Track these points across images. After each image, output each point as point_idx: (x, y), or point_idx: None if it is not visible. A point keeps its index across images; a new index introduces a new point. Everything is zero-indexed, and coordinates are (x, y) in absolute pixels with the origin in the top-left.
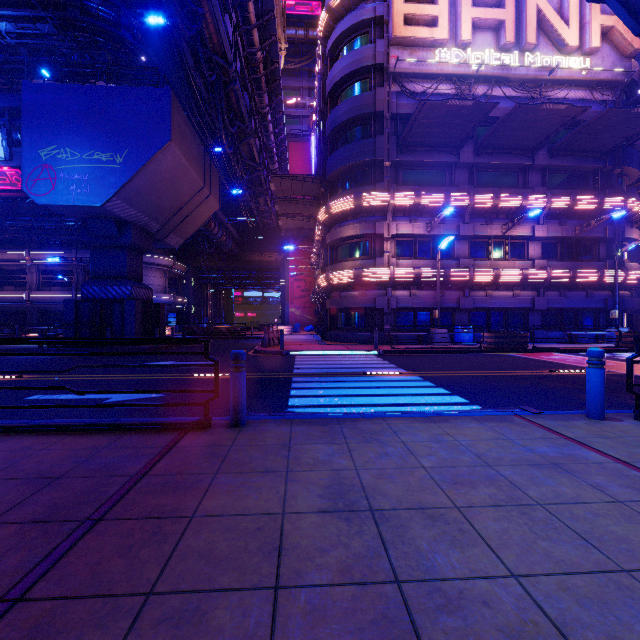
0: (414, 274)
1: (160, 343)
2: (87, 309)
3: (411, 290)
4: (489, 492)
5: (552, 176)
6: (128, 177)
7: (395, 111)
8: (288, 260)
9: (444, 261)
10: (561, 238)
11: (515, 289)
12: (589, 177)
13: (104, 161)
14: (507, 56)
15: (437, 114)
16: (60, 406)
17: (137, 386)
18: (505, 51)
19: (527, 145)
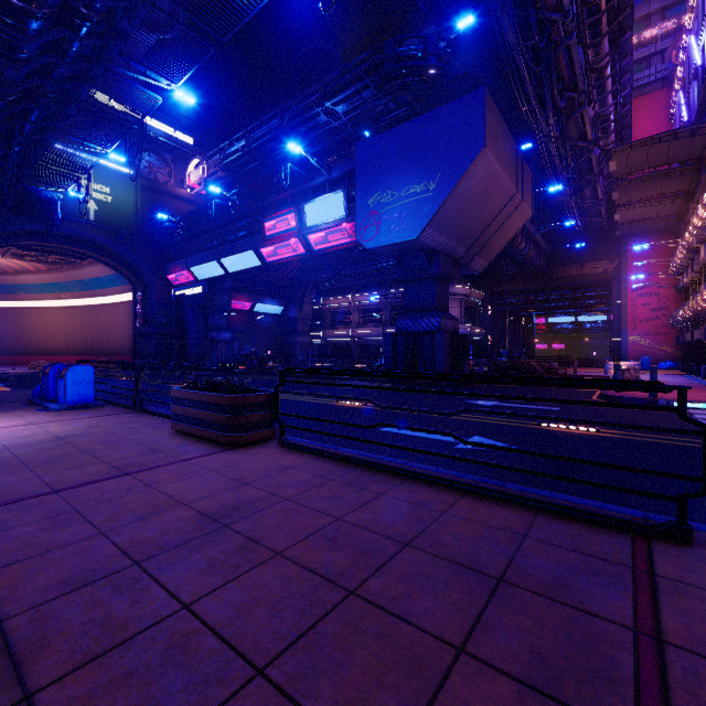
0: None
1: (588, 387)
2: (401, 342)
3: None
4: None
5: None
6: (440, 202)
7: None
8: (626, 268)
9: None
10: None
11: None
12: None
13: (418, 193)
14: None
15: None
16: (445, 456)
17: (478, 431)
18: None
19: None
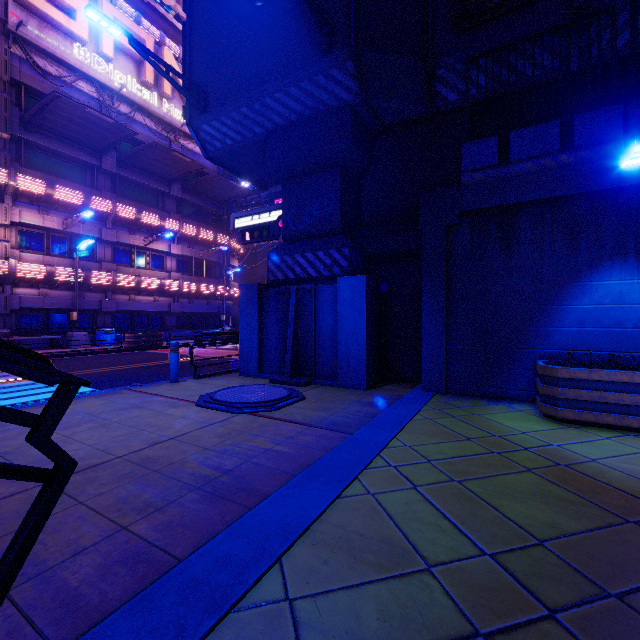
0: (46, 272)
1: None
2: None
3: (42, 289)
4: (89, 426)
5: (185, 207)
6: None
7: (18, 78)
8: None
9: (85, 262)
10: (191, 258)
11: (156, 295)
12: (210, 216)
13: None
14: (148, 92)
15: (75, 113)
16: None
17: None
18: (146, 87)
19: (165, 176)
